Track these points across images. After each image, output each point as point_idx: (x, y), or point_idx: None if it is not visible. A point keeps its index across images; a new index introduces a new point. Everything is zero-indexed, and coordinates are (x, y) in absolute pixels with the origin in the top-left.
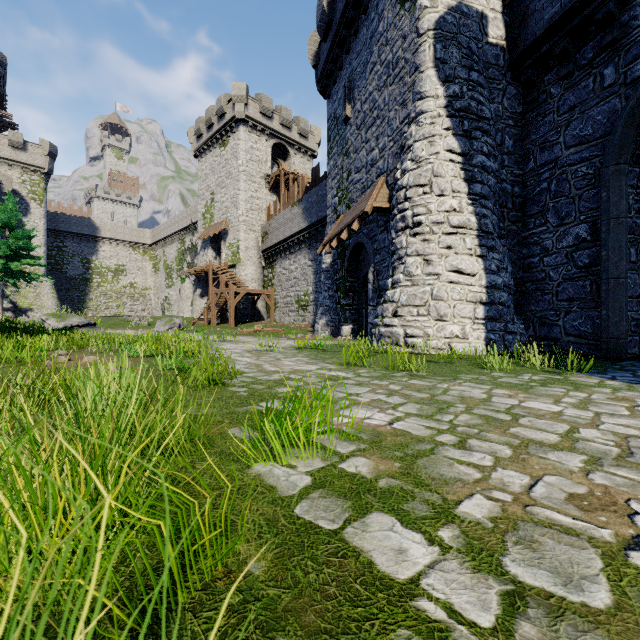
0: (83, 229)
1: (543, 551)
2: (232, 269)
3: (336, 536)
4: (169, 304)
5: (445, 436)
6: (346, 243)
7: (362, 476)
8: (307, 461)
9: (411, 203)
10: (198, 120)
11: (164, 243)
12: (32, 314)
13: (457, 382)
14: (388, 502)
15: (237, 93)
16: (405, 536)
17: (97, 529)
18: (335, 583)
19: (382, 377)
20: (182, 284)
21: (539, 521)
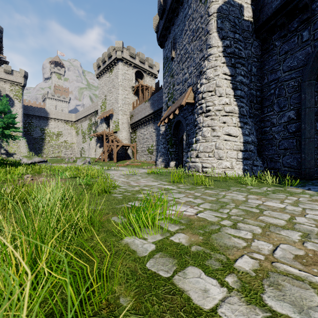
0: (41, 113)
1: (285, 291)
2: (115, 133)
3: (169, 281)
4: (84, 151)
5: (225, 221)
6: (172, 120)
7: (182, 244)
8: (153, 235)
9: (205, 100)
10: (98, 59)
11: (81, 120)
12: (15, 156)
13: (229, 191)
14: (197, 260)
15: (117, 46)
16: (207, 281)
17: (36, 278)
18: (169, 311)
19: (191, 189)
20: (90, 141)
21: (280, 272)
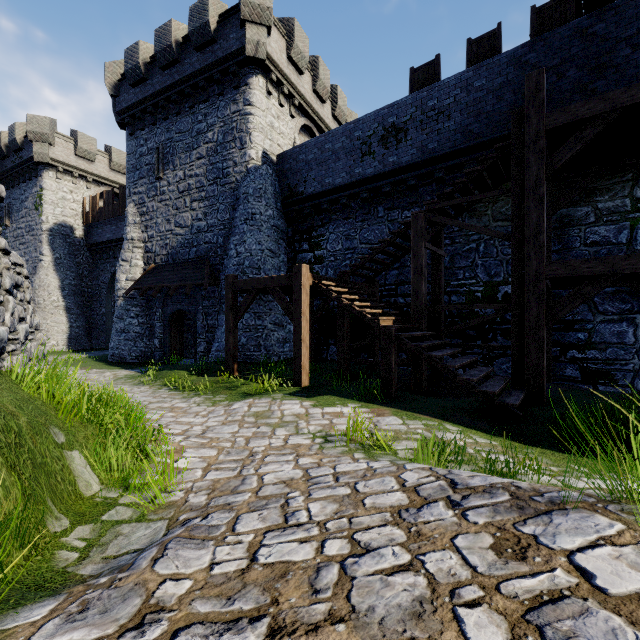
0: None
1: None
2: None
3: None
4: None
5: None
6: None
7: None
8: None
9: (37, 295)
10: None
11: None
12: None
13: None
14: None
15: None
16: None
17: None
18: None
19: None
20: None
21: None
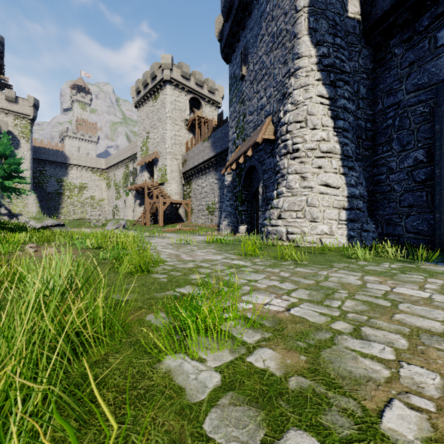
0: (57, 158)
1: None
2: (161, 186)
3: None
4: (117, 211)
5: (339, 323)
6: (242, 166)
7: (271, 373)
8: (216, 353)
9: (291, 135)
10: (137, 81)
11: (114, 168)
12: (21, 218)
13: (333, 270)
14: (304, 412)
15: (165, 62)
16: None
17: None
18: None
19: (273, 265)
20: (126, 197)
21: None
